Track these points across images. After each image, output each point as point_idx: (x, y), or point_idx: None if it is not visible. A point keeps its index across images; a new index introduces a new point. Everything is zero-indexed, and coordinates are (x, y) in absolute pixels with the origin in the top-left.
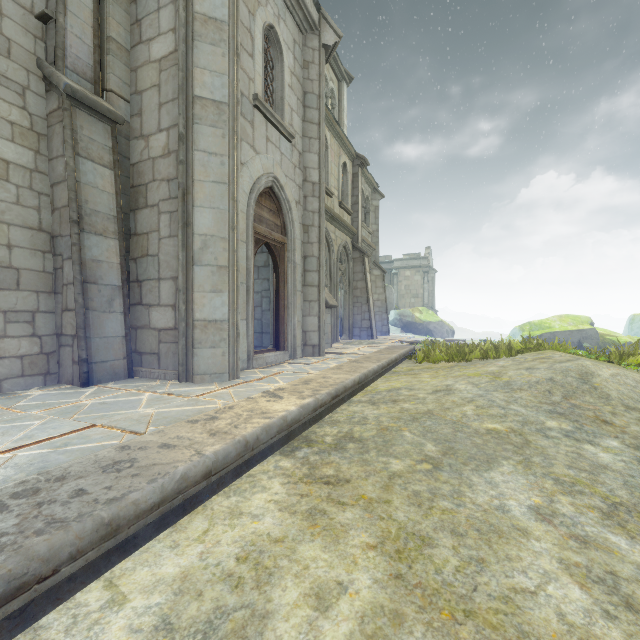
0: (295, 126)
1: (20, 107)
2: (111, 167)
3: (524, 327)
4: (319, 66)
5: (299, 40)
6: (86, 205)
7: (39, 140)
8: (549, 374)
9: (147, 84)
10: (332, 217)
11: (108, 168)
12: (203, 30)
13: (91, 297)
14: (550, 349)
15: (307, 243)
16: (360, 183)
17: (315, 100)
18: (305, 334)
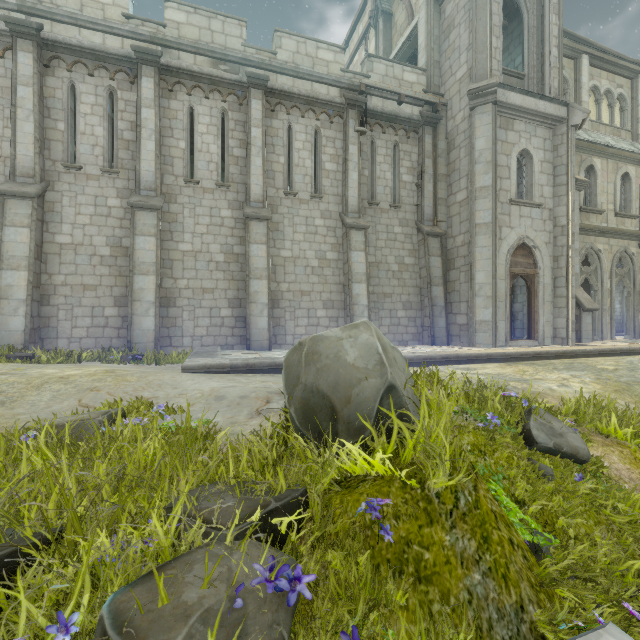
0: (545, 194)
1: (410, 243)
2: (440, 256)
3: None
4: (567, 143)
5: (549, 135)
6: (432, 275)
7: (415, 252)
8: None
9: (454, 213)
10: (601, 232)
11: (439, 257)
12: (480, 194)
13: (434, 311)
14: None
15: (557, 268)
16: None
17: (564, 168)
18: (555, 330)
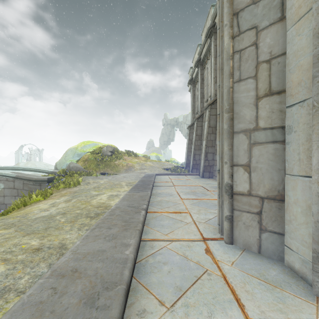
0: None
1: None
2: None
3: None
4: None
5: None
6: None
7: None
8: None
9: None
10: None
11: None
12: None
13: None
14: None
15: None
16: None
17: None
18: None
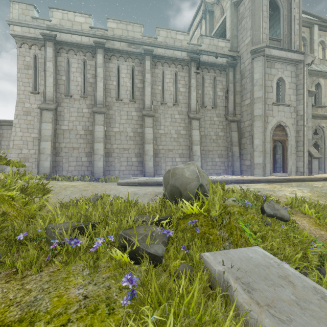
0: (291, 99)
1: (222, 125)
2: (237, 131)
3: None
4: (304, 73)
5: (294, 69)
6: (232, 141)
7: (224, 130)
8: None
9: (244, 110)
10: (324, 117)
11: (236, 132)
12: (256, 101)
13: (233, 159)
14: None
15: (298, 136)
16: None
17: (302, 86)
18: (297, 168)
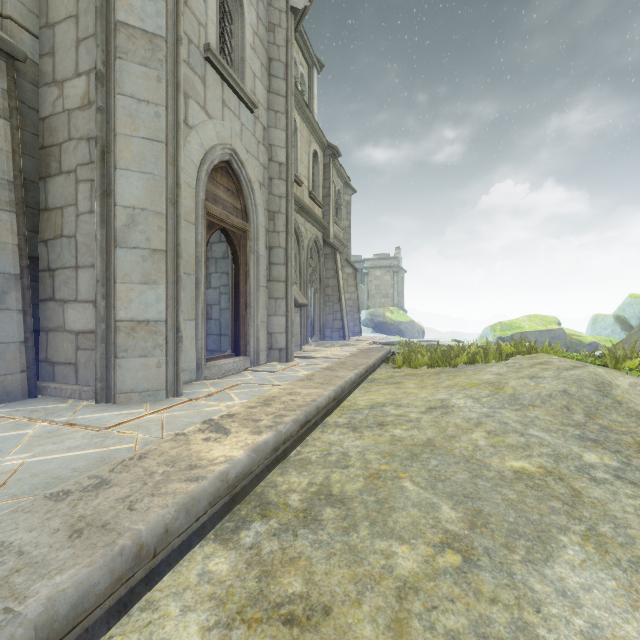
0: (259, 95)
1: None
2: (5, 116)
3: (495, 327)
4: (287, 31)
5: None
6: None
7: None
8: (560, 385)
9: (61, 14)
10: (302, 208)
11: (0, 116)
12: None
13: None
14: (540, 352)
15: (273, 232)
16: (332, 175)
17: (282, 69)
18: (270, 336)
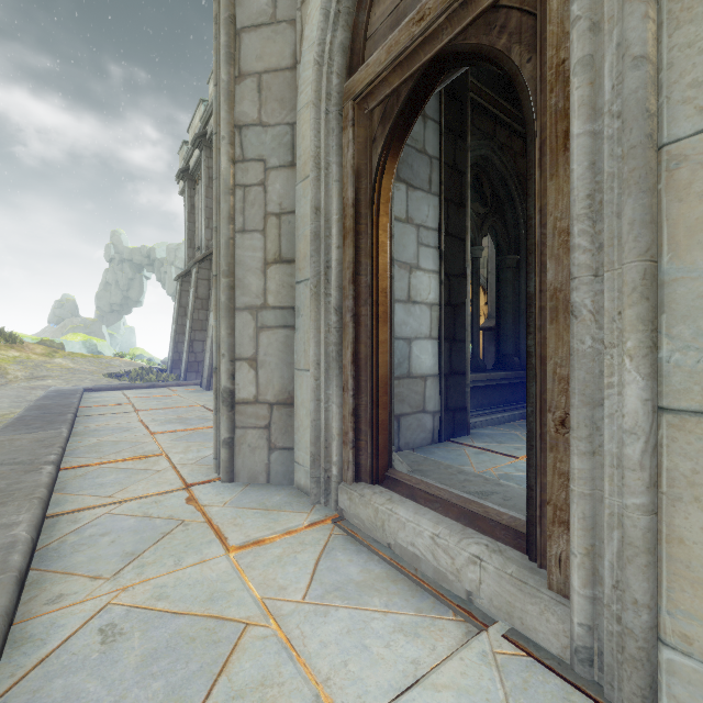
0: None
1: None
2: None
3: None
4: None
5: None
6: None
7: None
8: None
9: None
10: None
11: None
12: None
13: None
14: None
15: None
16: None
17: None
18: None
